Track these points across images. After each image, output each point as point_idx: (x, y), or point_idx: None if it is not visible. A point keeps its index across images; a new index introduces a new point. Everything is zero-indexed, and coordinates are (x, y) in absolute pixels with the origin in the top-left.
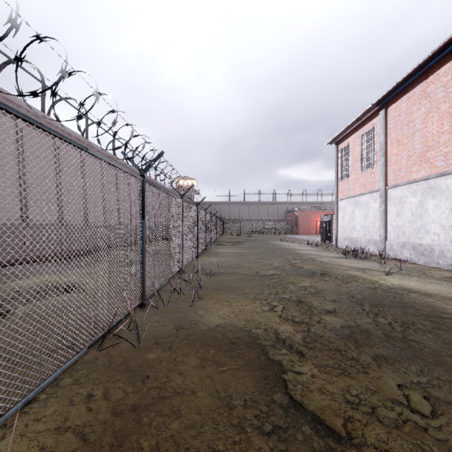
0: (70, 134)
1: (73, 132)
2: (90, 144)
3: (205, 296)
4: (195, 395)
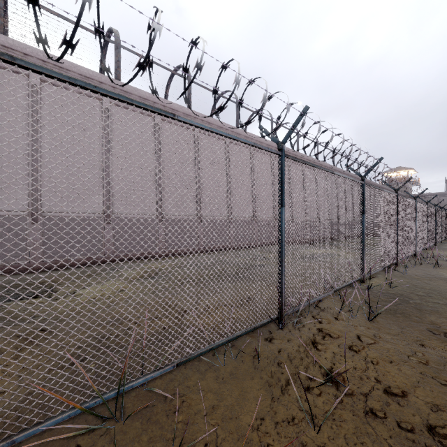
0: (310, 160)
1: (311, 158)
2: (320, 163)
3: (443, 268)
4: (446, 286)
